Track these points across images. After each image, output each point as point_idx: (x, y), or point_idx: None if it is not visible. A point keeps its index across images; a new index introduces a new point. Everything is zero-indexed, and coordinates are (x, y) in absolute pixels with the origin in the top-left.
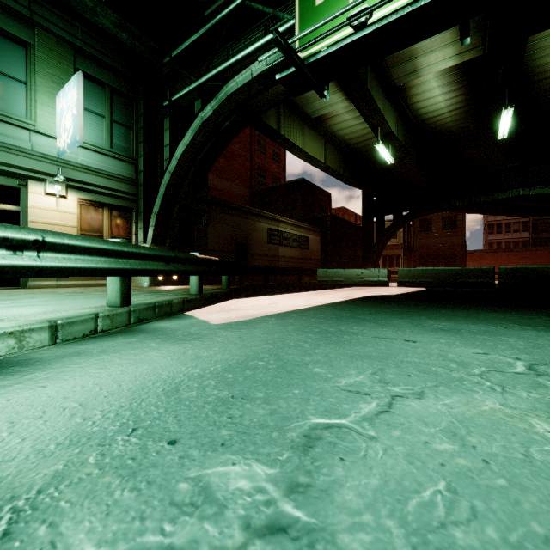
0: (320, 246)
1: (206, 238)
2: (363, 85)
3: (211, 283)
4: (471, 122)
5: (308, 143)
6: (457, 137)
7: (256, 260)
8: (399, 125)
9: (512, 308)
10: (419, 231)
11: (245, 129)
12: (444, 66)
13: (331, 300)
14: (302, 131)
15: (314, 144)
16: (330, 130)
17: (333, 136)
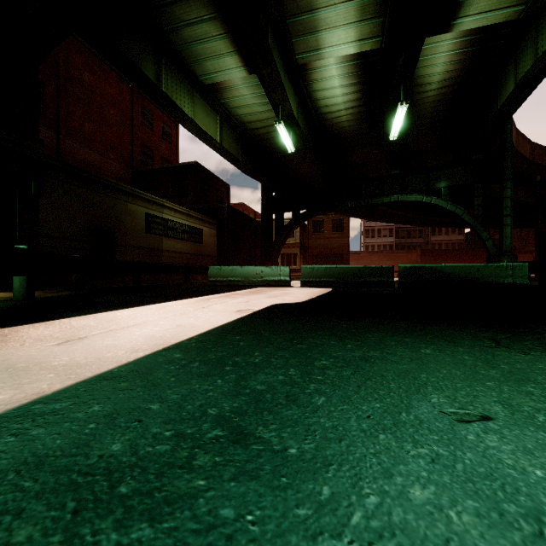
0: (217, 240)
1: (35, 217)
2: (263, 37)
3: (46, 285)
4: (362, 125)
5: (199, 115)
6: (350, 140)
7: (128, 254)
8: (299, 113)
9: (492, 327)
10: (313, 232)
11: (123, 93)
12: (345, 52)
13: (210, 321)
14: (193, 97)
15: (208, 119)
16: (226, 105)
17: (230, 114)
